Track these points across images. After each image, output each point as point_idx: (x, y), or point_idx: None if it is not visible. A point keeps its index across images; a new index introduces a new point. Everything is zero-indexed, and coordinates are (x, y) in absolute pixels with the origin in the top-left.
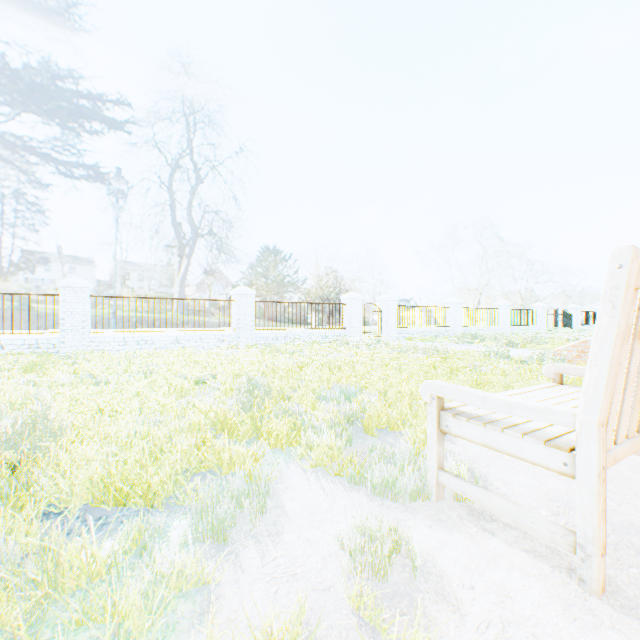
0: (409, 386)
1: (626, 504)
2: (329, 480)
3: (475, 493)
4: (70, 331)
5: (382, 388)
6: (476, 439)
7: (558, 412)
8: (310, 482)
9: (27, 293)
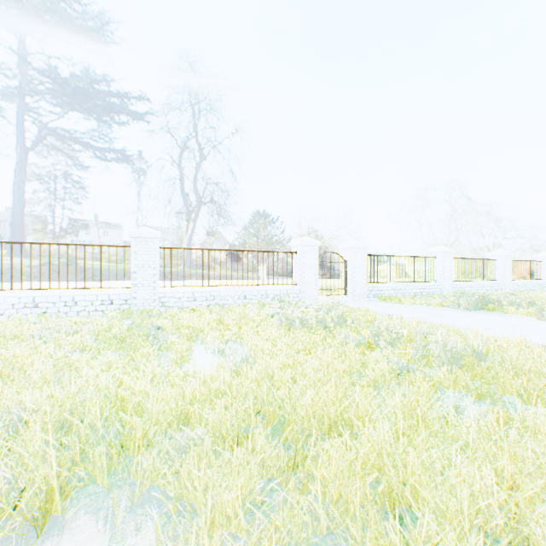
0: None
1: None
2: None
3: None
4: None
5: None
6: None
7: None
8: None
9: None
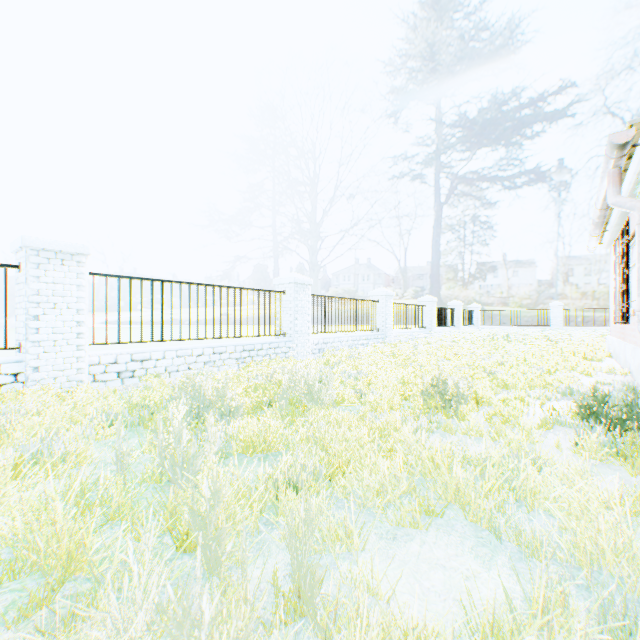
0: None
1: None
2: None
3: None
4: (553, 325)
5: None
6: None
7: None
8: None
9: (536, 309)
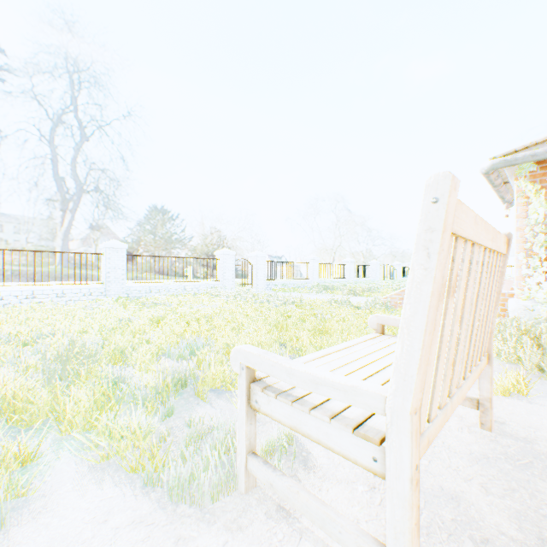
0: (258, 337)
1: (436, 460)
2: (117, 480)
3: (283, 487)
4: None
5: (230, 341)
6: (285, 420)
7: (367, 393)
8: (87, 489)
9: None
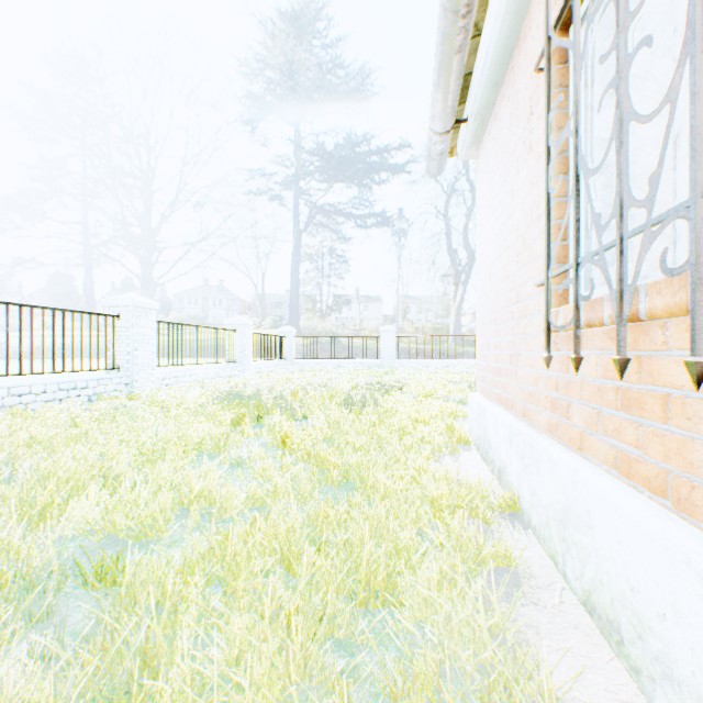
0: None
1: None
2: None
3: None
4: (385, 358)
5: None
6: None
7: None
8: None
9: (365, 336)
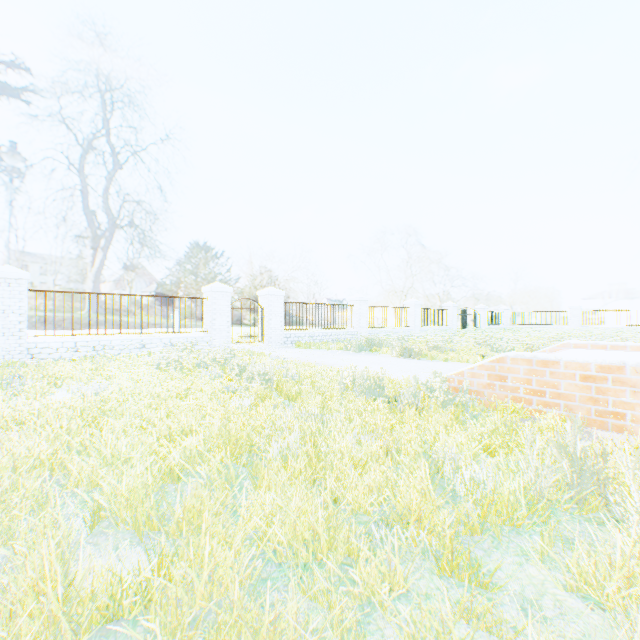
0: None
1: None
2: None
3: None
4: None
5: None
6: None
7: None
8: None
9: None
